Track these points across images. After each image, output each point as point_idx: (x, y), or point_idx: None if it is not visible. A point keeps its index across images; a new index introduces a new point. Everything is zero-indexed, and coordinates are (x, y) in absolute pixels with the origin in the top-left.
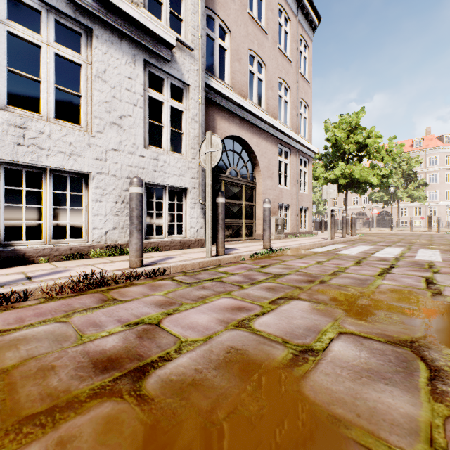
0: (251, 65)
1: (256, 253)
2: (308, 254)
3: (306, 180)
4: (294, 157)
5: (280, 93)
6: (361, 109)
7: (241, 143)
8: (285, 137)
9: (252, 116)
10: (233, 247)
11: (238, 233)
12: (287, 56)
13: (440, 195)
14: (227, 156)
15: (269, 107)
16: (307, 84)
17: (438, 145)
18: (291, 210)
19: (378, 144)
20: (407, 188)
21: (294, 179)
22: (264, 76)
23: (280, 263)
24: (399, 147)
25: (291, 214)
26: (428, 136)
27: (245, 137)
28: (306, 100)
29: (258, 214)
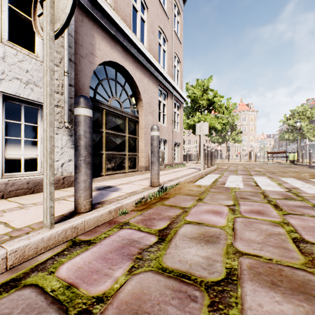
0: (133, 26)
1: (144, 197)
2: (202, 191)
3: (179, 121)
4: (170, 100)
5: (159, 41)
6: (210, 77)
7: (124, 75)
8: (164, 80)
9: (135, 49)
10: (112, 185)
11: (121, 165)
12: (165, 11)
13: (247, 139)
14: (109, 84)
15: (151, 49)
16: (179, 43)
17: (246, 109)
18: (168, 145)
19: (220, 102)
20: (232, 134)
21: (171, 119)
22: (146, 18)
23: (183, 217)
24: (233, 105)
25: (168, 148)
26: (241, 103)
27: (128, 68)
28: (179, 56)
29: (141, 147)
